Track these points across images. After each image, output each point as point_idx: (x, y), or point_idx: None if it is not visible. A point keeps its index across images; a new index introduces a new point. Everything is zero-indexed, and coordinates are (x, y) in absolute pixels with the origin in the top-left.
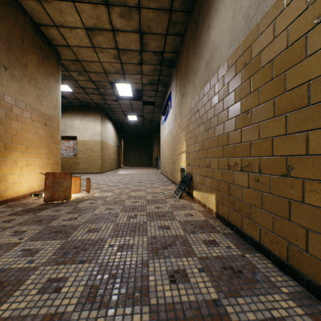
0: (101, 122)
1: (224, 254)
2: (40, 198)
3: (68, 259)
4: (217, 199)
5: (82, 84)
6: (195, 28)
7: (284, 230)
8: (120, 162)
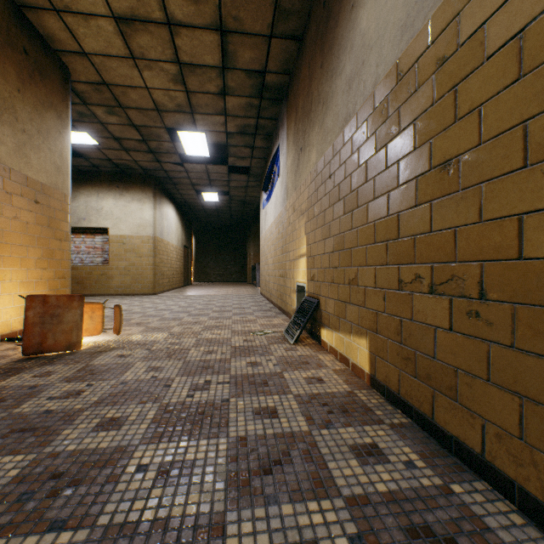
0: (152, 202)
1: (405, 486)
2: (20, 347)
3: (24, 517)
4: (374, 349)
5: (115, 130)
6: (325, 19)
7: None
8: (190, 274)
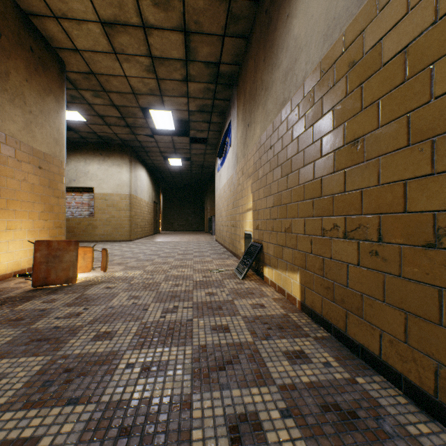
0: (129, 167)
1: (322, 378)
2: (29, 281)
3: (49, 396)
4: (303, 281)
5: (99, 110)
6: (267, 23)
7: (429, 341)
8: (158, 225)
